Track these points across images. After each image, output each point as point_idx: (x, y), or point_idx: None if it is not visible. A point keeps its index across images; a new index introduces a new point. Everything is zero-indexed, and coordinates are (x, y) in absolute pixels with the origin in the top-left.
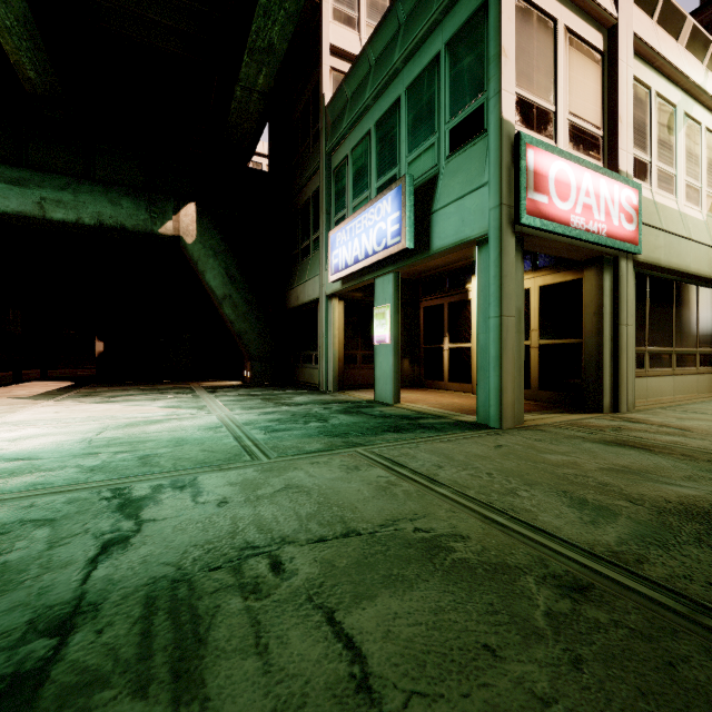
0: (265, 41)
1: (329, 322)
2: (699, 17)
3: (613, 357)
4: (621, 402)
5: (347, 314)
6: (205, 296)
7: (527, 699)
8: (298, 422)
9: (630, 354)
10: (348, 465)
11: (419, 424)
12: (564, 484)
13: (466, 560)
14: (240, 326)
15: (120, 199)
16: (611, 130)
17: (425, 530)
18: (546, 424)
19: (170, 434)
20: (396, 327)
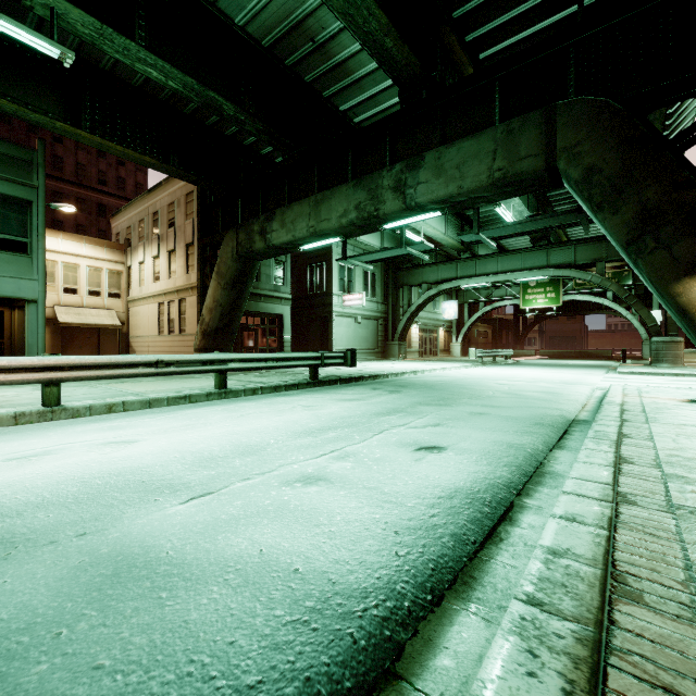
0: None
1: None
2: None
3: None
4: None
5: None
6: None
7: None
8: None
9: None
10: None
11: None
12: None
13: None
14: None
15: None
16: None
17: None
18: None
19: None
20: None
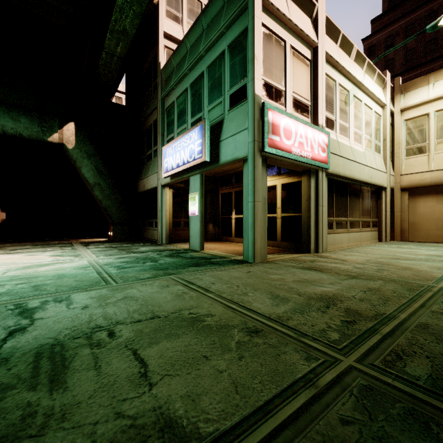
0: (121, 27)
1: (163, 201)
2: (371, 39)
3: (316, 223)
4: (319, 247)
5: (175, 196)
6: (81, 183)
7: (214, 372)
8: (139, 262)
9: (324, 221)
10: (163, 285)
11: (211, 262)
12: (272, 289)
13: (210, 324)
14: (106, 203)
15: (19, 117)
16: (315, 102)
17: (194, 313)
18: (279, 260)
19: (55, 272)
20: (201, 206)
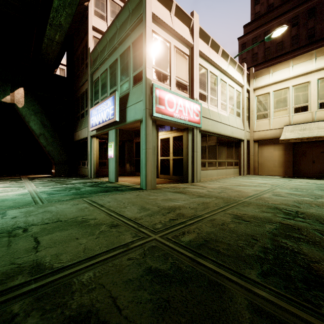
0: (57, 22)
1: (92, 147)
2: (243, 38)
3: (192, 163)
4: (194, 179)
5: (101, 144)
6: (30, 133)
7: (77, 244)
8: (66, 190)
9: (198, 162)
10: (75, 204)
11: (117, 189)
12: (145, 204)
13: (91, 223)
14: (49, 148)
15: None
16: (192, 83)
17: (85, 218)
18: (164, 187)
19: (0, 198)
20: (116, 151)
